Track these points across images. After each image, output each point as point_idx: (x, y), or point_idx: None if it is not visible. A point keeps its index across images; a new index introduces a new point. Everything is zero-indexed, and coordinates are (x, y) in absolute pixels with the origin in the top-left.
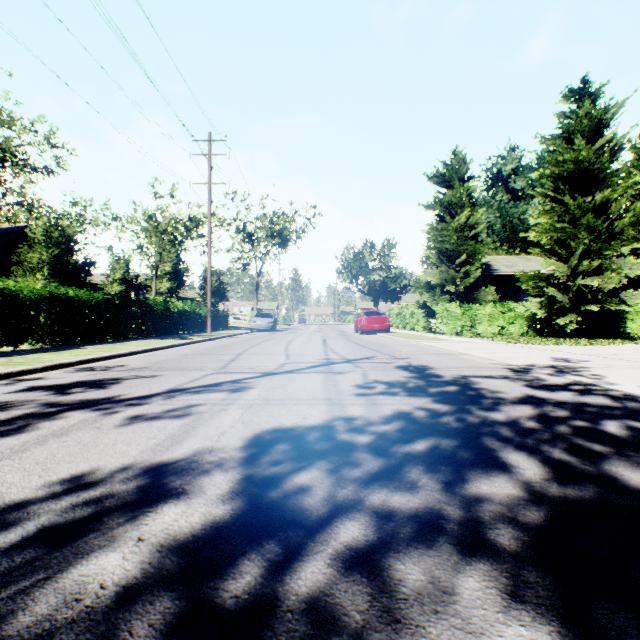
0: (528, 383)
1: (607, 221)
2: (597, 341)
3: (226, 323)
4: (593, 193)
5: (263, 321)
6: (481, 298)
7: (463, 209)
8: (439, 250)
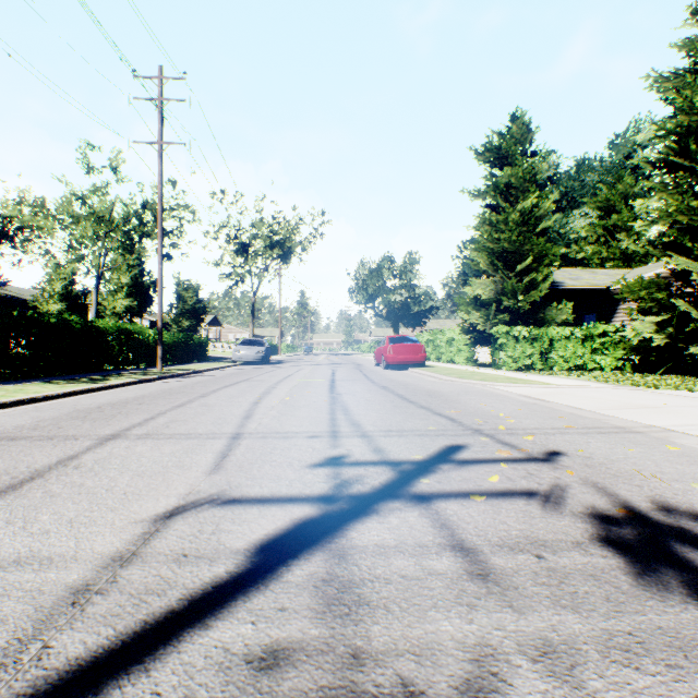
0: None
1: None
2: None
3: (203, 353)
4: None
5: (250, 350)
6: (552, 318)
7: (527, 195)
8: (492, 252)
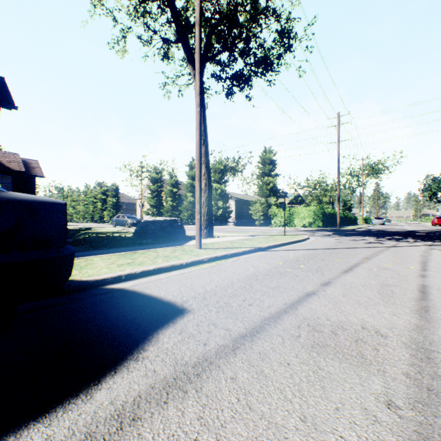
0: None
1: None
2: None
3: (356, 222)
4: None
5: (378, 221)
6: None
7: None
8: None
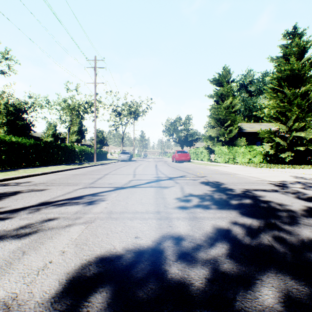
0: (297, 196)
1: (307, 102)
2: (303, 166)
3: (106, 157)
4: (299, 87)
5: (124, 156)
6: (238, 144)
7: (228, 97)
8: (216, 119)
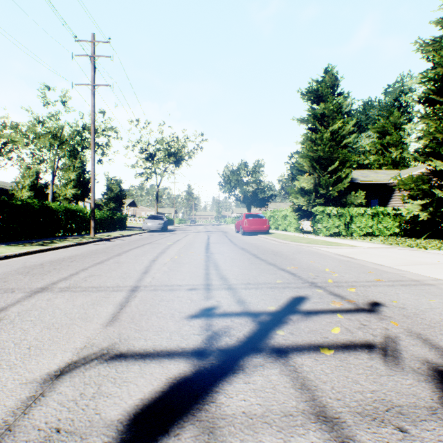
0: None
1: None
2: None
3: (123, 224)
4: None
5: (154, 223)
6: (351, 202)
7: (335, 121)
8: (312, 159)
